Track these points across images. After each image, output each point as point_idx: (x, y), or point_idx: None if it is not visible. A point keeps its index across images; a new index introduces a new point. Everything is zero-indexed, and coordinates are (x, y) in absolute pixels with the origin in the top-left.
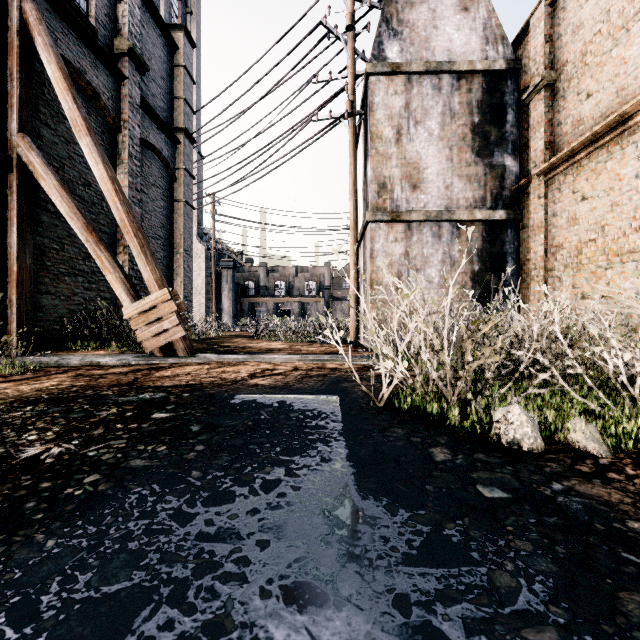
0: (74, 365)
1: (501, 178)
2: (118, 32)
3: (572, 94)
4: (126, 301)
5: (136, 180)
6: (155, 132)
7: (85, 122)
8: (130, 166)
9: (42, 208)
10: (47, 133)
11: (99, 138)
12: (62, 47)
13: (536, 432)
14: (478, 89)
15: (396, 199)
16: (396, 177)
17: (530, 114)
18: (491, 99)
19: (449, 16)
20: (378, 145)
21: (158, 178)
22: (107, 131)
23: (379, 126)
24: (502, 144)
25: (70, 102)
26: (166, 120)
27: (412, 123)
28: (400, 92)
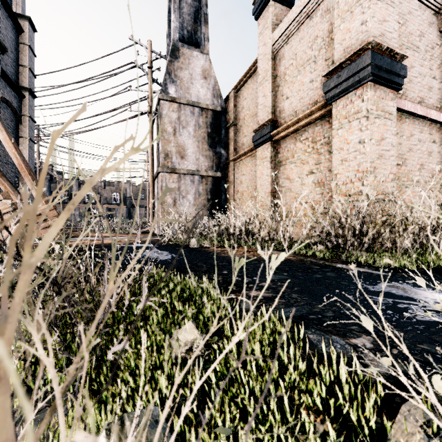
0: None
1: (219, 158)
2: None
3: (241, 132)
4: None
5: None
6: (8, 90)
7: None
8: None
9: None
10: None
11: None
12: None
13: (198, 243)
14: (210, 117)
15: (173, 162)
16: (173, 151)
17: (230, 134)
18: (215, 123)
19: (198, 79)
20: (165, 135)
21: (9, 122)
22: None
23: (165, 125)
24: (220, 143)
25: None
26: (14, 81)
27: (181, 127)
28: (175, 111)
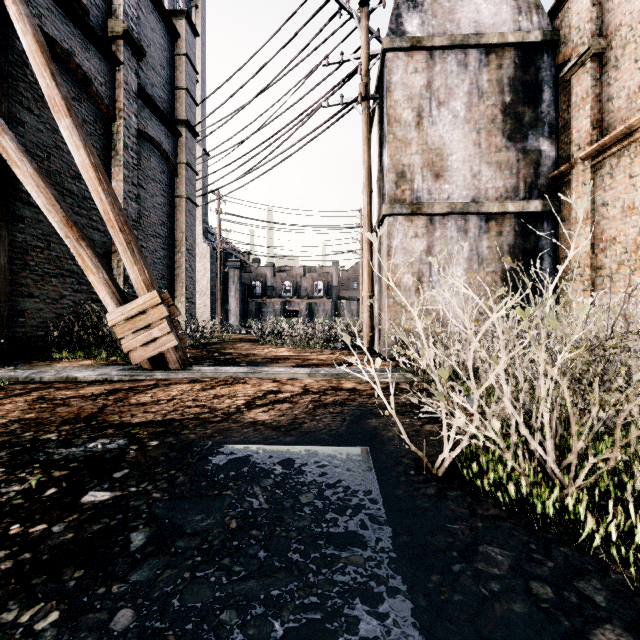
0: (48, 380)
1: (536, 165)
2: (113, 14)
3: (628, 62)
4: (110, 305)
5: (132, 173)
6: (154, 123)
7: (65, 101)
8: (126, 158)
9: (24, 202)
10: (30, 119)
11: (91, 127)
12: (47, 25)
13: None
14: (510, 64)
15: (416, 190)
16: (416, 165)
17: (572, 90)
18: (525, 75)
19: None
20: (396, 129)
21: (158, 172)
22: (100, 120)
23: (397, 108)
24: (537, 126)
25: (48, 79)
26: (167, 111)
27: (434, 104)
28: (421, 70)
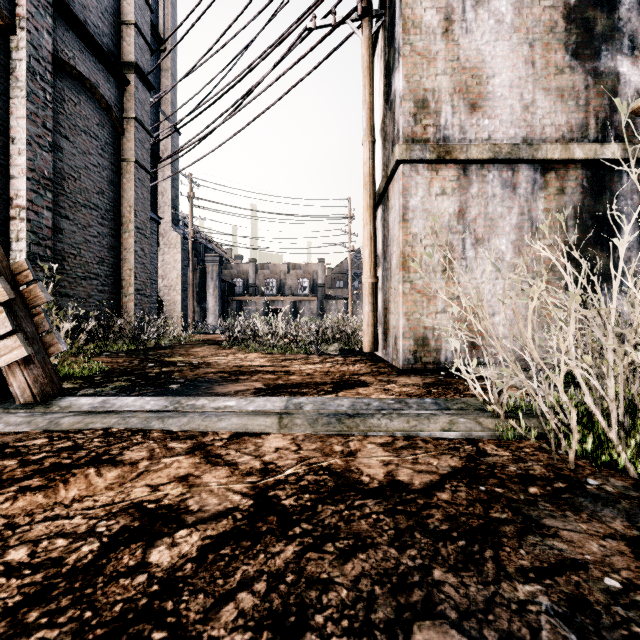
0: None
1: (612, 93)
2: None
3: None
4: None
5: (44, 112)
6: (86, 57)
7: None
8: (31, 88)
9: None
10: None
11: None
12: None
13: None
14: None
15: (444, 126)
16: (444, 90)
17: None
18: None
19: None
20: (415, 38)
21: (93, 124)
22: None
23: (416, 7)
24: (613, 38)
25: None
26: (107, 49)
27: (469, 3)
28: None
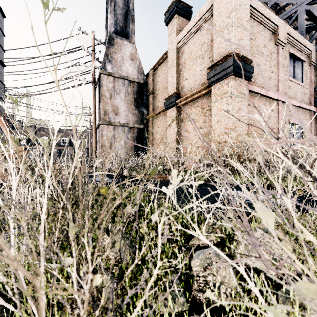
0: None
1: (142, 115)
2: None
3: (157, 98)
4: None
5: None
6: None
7: None
8: None
9: None
10: None
11: None
12: None
13: (128, 173)
14: (136, 87)
15: (110, 117)
16: (110, 110)
17: (149, 99)
18: (139, 91)
19: (127, 60)
20: (104, 98)
21: None
22: None
23: (104, 92)
24: (143, 105)
25: None
26: None
27: (115, 93)
28: (111, 82)
